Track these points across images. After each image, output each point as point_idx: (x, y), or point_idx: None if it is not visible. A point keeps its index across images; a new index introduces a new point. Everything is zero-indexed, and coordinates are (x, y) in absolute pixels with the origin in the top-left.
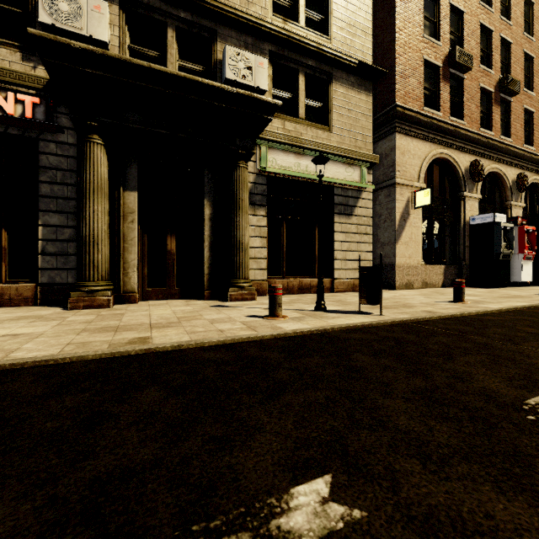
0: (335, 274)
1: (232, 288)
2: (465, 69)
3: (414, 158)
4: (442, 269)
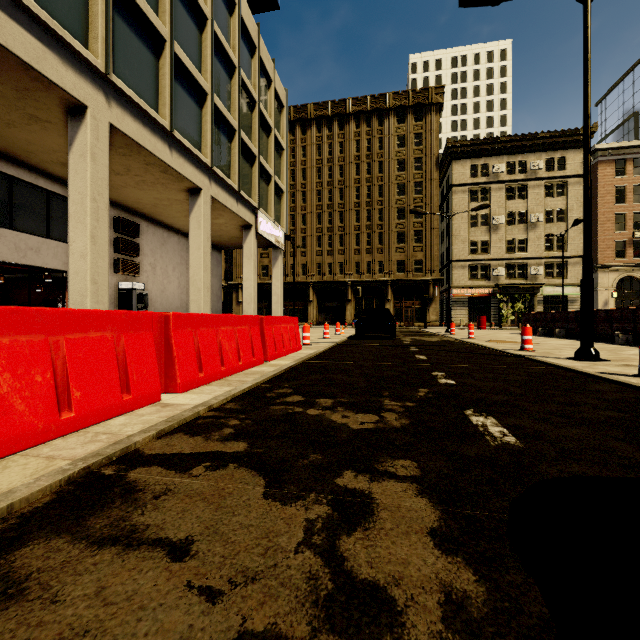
0: None
1: None
2: None
3: (609, 279)
4: None
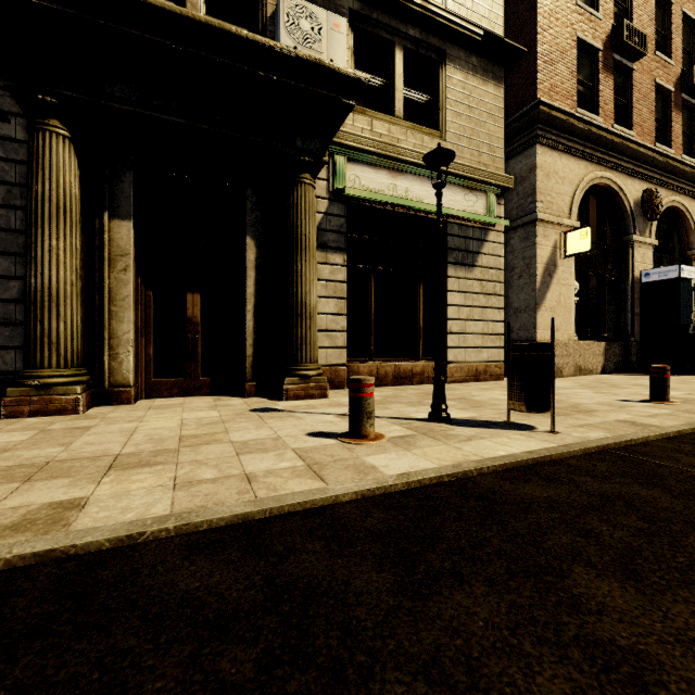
0: (449, 354)
1: (288, 378)
2: (635, 55)
3: (564, 184)
4: (602, 348)
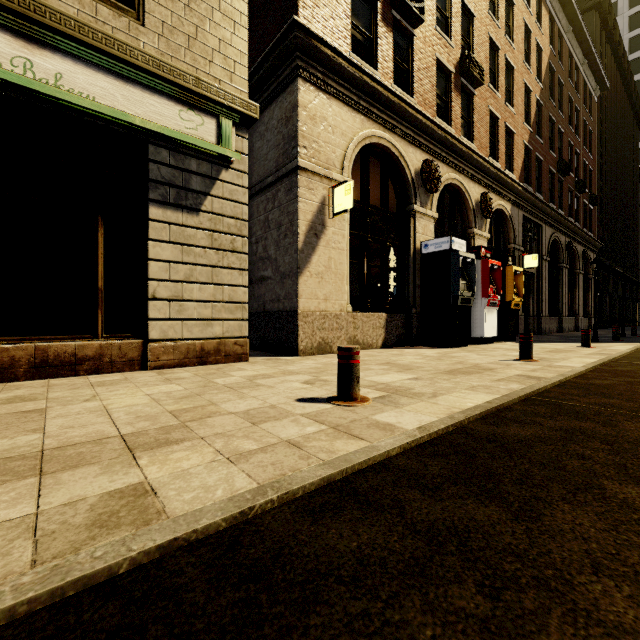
0: (152, 329)
1: None
2: (414, 19)
3: (335, 133)
4: (383, 320)
